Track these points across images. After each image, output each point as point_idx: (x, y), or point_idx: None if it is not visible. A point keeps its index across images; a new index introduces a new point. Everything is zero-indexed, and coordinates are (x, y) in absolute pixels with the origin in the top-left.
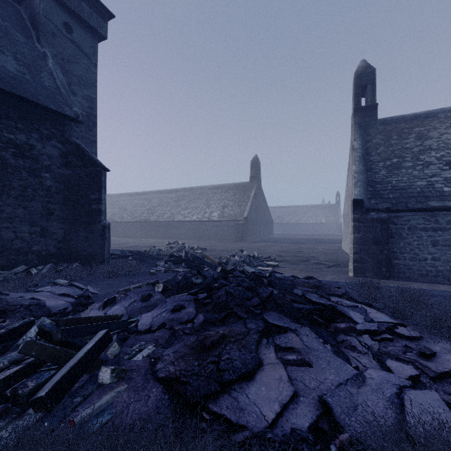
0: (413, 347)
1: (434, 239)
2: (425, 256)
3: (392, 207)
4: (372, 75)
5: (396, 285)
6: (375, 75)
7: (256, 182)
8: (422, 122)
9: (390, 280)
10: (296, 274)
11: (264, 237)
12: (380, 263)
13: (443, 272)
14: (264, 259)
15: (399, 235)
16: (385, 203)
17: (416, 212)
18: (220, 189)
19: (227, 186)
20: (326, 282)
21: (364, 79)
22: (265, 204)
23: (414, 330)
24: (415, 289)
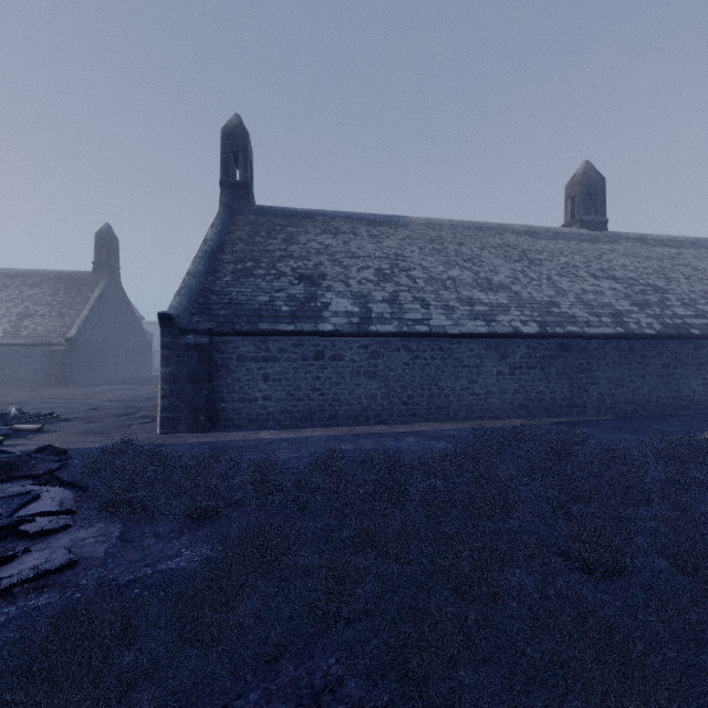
0: (19, 550)
1: (265, 372)
2: (256, 395)
3: (216, 328)
4: (244, 139)
5: (204, 440)
6: (248, 141)
7: (106, 274)
8: (298, 222)
9: (209, 433)
10: (54, 443)
11: (129, 374)
12: (198, 409)
13: (274, 414)
14: (27, 420)
15: (226, 368)
16: (211, 322)
17: (247, 336)
18: (20, 280)
19: (39, 275)
20: (91, 450)
21: (235, 142)
22: (131, 316)
23: (67, 518)
24: (219, 443)
